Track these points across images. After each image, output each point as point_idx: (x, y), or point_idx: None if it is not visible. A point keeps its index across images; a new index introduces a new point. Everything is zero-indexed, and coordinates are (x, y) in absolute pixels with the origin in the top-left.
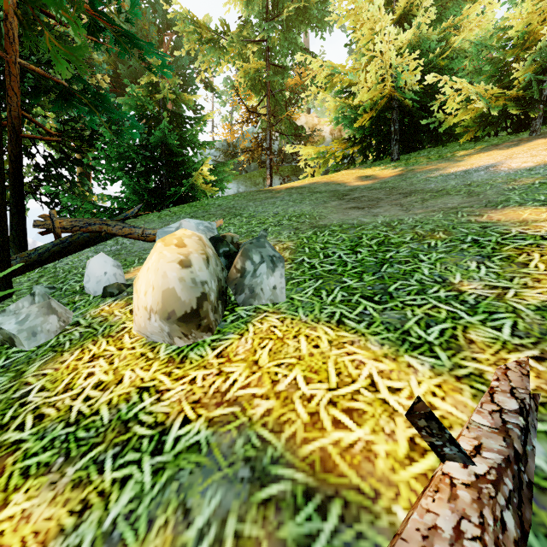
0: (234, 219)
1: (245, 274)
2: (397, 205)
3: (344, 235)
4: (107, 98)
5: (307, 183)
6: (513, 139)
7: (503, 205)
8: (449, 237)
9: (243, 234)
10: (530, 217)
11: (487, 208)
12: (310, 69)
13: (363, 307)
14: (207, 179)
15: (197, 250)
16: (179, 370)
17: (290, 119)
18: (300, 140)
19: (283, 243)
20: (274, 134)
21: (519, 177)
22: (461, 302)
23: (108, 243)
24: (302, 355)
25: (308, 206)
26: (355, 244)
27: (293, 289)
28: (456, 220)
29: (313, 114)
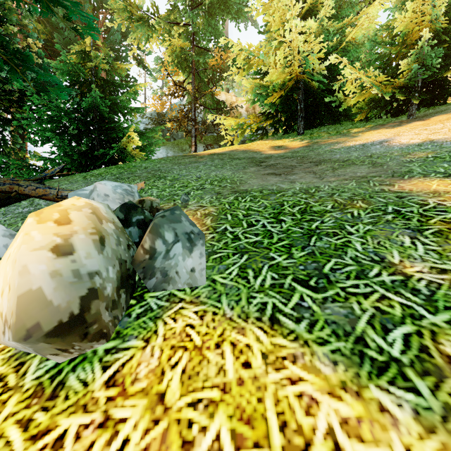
0: (158, 181)
1: (155, 256)
2: (311, 173)
3: (266, 201)
4: (28, 57)
5: (227, 150)
6: (395, 121)
7: (409, 176)
8: (369, 206)
9: (165, 197)
10: (440, 188)
11: (395, 178)
12: (230, 52)
13: (299, 295)
14: (136, 143)
15: (85, 229)
16: (45, 415)
17: (212, 94)
18: (221, 114)
19: (205, 208)
20: (199, 107)
21: (412, 151)
22: (413, 291)
23: (21, 203)
24: (228, 382)
25: (228, 171)
26: (278, 211)
27: (215, 267)
28: (370, 188)
29: (231, 94)
